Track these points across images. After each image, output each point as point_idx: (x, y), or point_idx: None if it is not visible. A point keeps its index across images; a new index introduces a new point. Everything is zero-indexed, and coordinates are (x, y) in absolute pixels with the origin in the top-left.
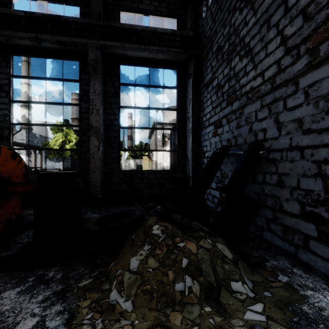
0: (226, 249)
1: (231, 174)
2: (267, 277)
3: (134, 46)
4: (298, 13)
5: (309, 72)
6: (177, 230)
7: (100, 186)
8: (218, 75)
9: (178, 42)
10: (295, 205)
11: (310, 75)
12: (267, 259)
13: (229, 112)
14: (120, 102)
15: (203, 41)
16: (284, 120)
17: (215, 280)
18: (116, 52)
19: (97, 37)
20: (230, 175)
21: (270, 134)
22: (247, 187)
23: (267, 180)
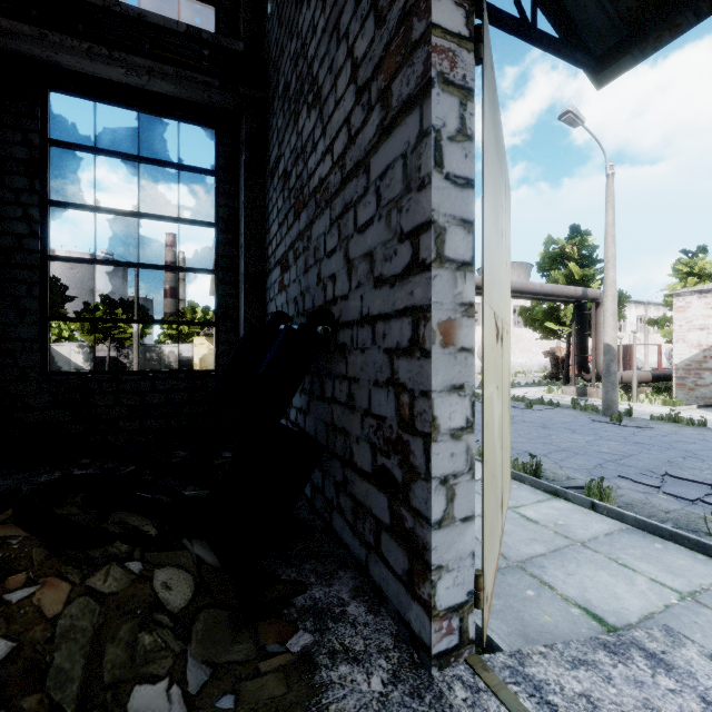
0: (180, 583)
1: None
2: (264, 645)
3: (78, 43)
4: (370, 8)
5: (381, 144)
6: (36, 547)
7: None
8: (284, 150)
9: (206, 60)
10: (367, 451)
11: (382, 151)
12: (305, 587)
13: (296, 235)
14: (46, 190)
15: (269, 71)
16: (355, 255)
17: (77, 697)
18: (24, 51)
19: None
20: None
21: (340, 287)
22: (315, 409)
23: (336, 393)
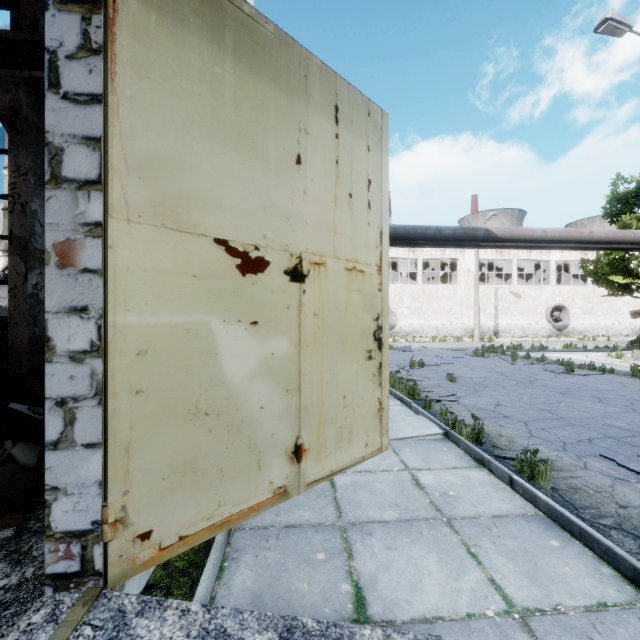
0: None
1: None
2: None
3: None
4: None
5: None
6: None
7: (30, 352)
8: None
9: None
10: None
11: None
12: None
13: None
14: None
15: None
16: None
17: None
18: None
19: (20, 65)
20: None
21: None
22: None
23: None
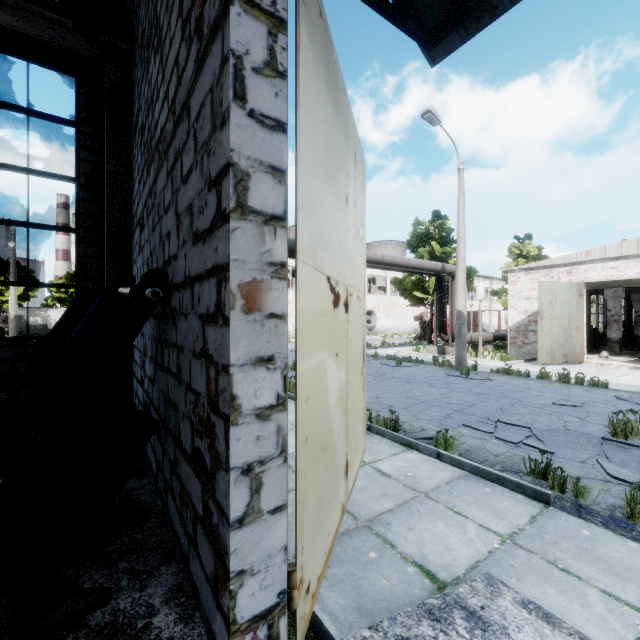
0: None
1: (149, 347)
2: None
3: None
4: None
5: (197, 80)
6: None
7: None
8: (141, 102)
9: None
10: (188, 430)
11: (198, 88)
12: (109, 596)
13: (148, 192)
14: None
15: (133, 21)
16: (181, 209)
17: None
18: None
19: None
20: (149, 349)
21: (173, 245)
22: (158, 380)
23: (170, 363)
